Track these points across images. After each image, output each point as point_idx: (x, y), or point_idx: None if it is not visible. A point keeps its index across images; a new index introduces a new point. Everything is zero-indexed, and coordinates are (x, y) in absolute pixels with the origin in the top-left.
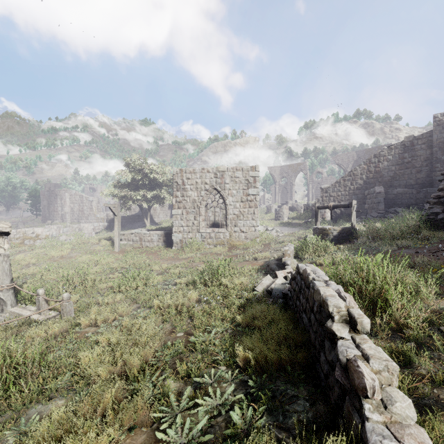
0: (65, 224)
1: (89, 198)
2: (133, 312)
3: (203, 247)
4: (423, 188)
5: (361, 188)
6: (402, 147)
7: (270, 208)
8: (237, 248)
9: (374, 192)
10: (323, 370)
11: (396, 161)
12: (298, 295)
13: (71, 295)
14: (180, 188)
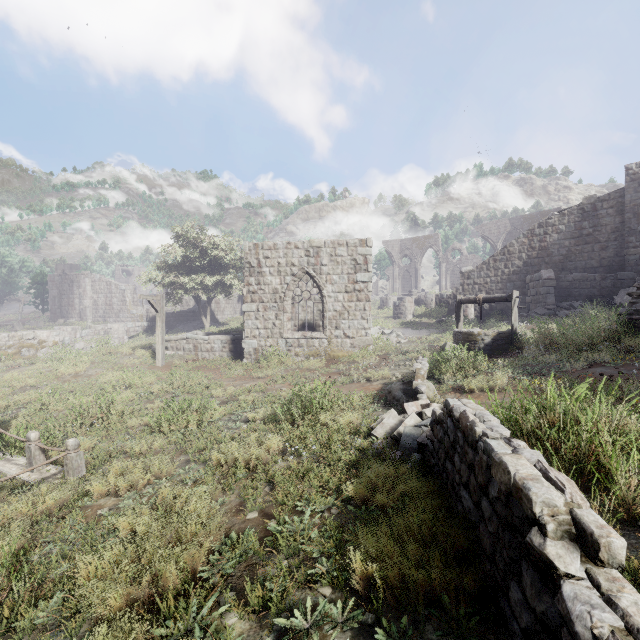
0: (85, 324)
1: (121, 285)
2: (178, 470)
3: (289, 359)
4: (610, 272)
5: (519, 272)
6: (580, 212)
7: (387, 301)
8: (340, 360)
9: (541, 278)
10: (519, 619)
11: (571, 232)
12: (450, 452)
13: (84, 437)
14: (254, 271)
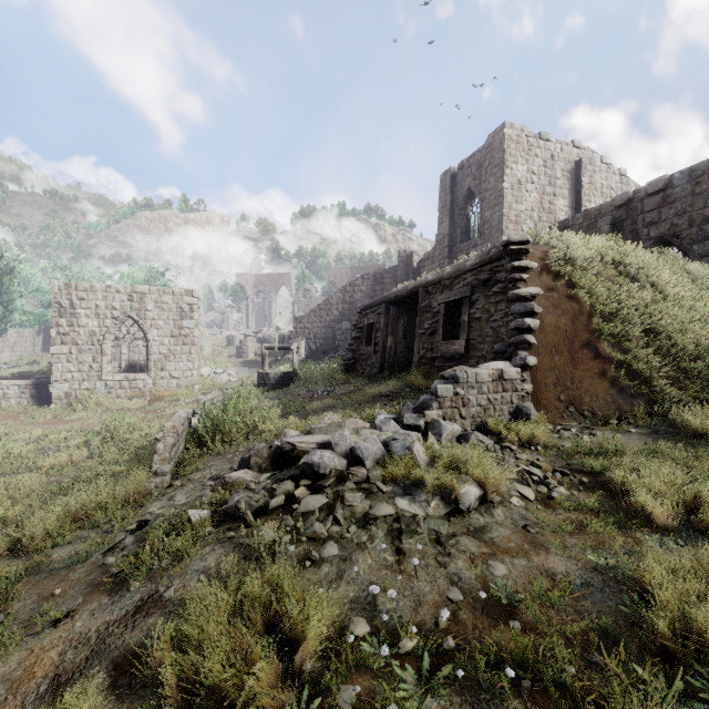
0: None
1: None
2: None
3: (109, 402)
4: None
5: (337, 320)
6: (374, 279)
7: (233, 339)
8: (165, 400)
9: (342, 328)
10: None
11: (369, 293)
12: None
13: None
14: (65, 312)
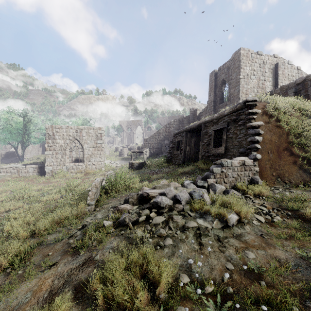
0: None
1: None
2: (26, 206)
3: (68, 174)
4: None
5: (162, 140)
6: (179, 121)
7: (118, 148)
8: (90, 174)
9: (165, 143)
10: None
11: (177, 128)
12: None
13: None
14: (51, 137)
